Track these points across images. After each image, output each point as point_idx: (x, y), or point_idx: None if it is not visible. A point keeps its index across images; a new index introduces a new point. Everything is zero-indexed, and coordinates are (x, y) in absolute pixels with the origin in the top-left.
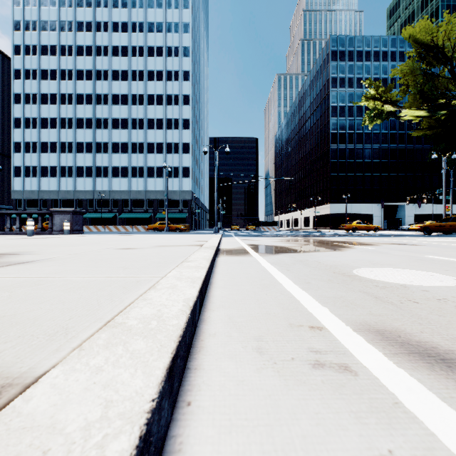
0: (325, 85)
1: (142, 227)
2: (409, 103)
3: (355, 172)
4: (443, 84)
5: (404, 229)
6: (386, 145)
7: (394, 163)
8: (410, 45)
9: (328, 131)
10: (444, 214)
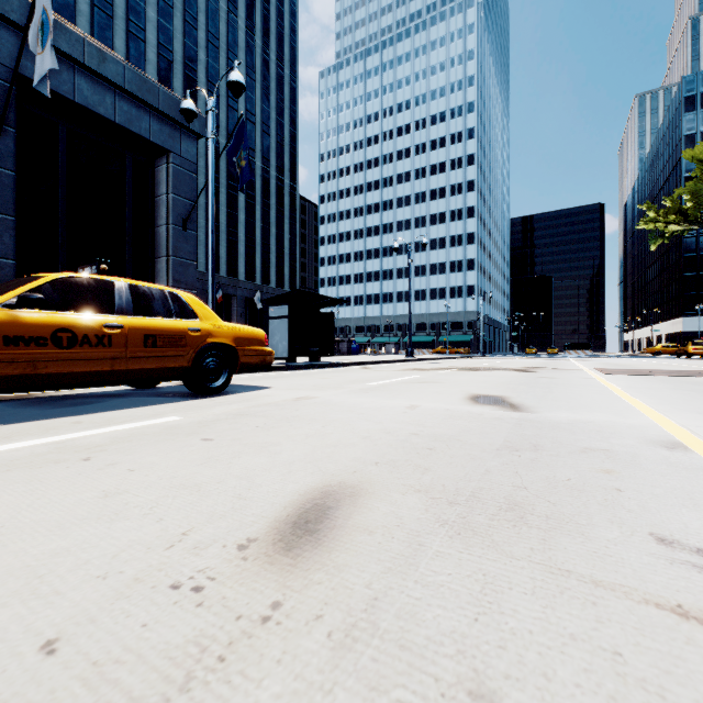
0: (677, 146)
1: (426, 351)
2: None
3: None
4: None
5: None
6: None
7: None
8: None
9: None
10: None
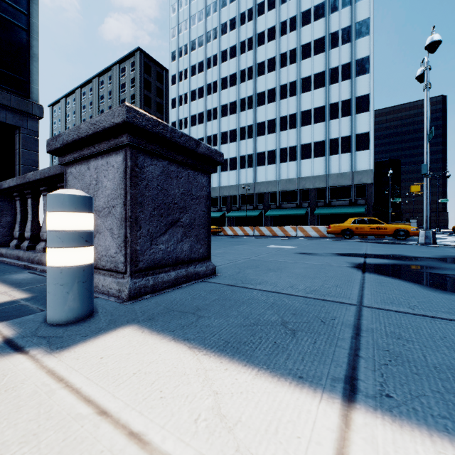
0: None
1: (311, 229)
2: None
3: None
4: None
5: None
6: None
7: None
8: None
9: None
10: None
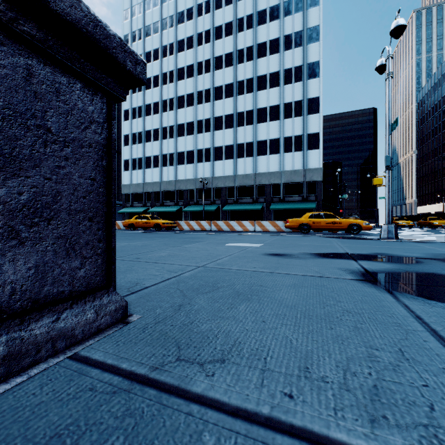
0: None
1: (269, 223)
2: None
3: None
4: None
5: None
6: None
7: None
8: None
9: None
10: None
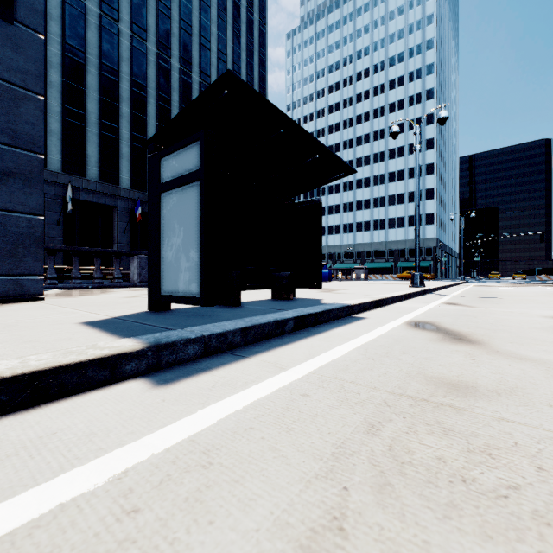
0: None
1: (390, 276)
2: None
3: None
4: None
5: None
6: None
7: None
8: None
9: None
10: None
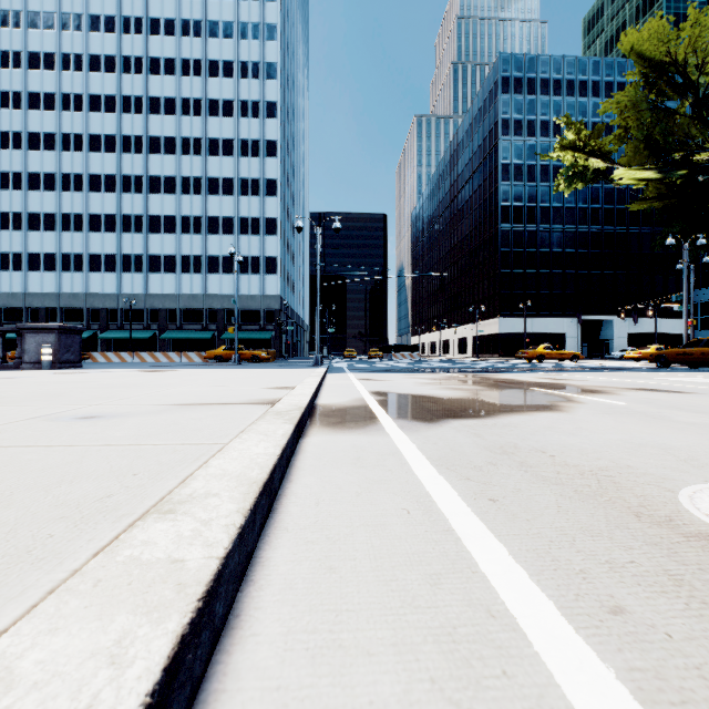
0: (491, 130)
1: (196, 355)
2: (626, 158)
3: (538, 268)
4: (681, 127)
5: (613, 357)
6: (585, 227)
7: (597, 255)
8: (620, 72)
9: (496, 203)
10: (686, 335)
